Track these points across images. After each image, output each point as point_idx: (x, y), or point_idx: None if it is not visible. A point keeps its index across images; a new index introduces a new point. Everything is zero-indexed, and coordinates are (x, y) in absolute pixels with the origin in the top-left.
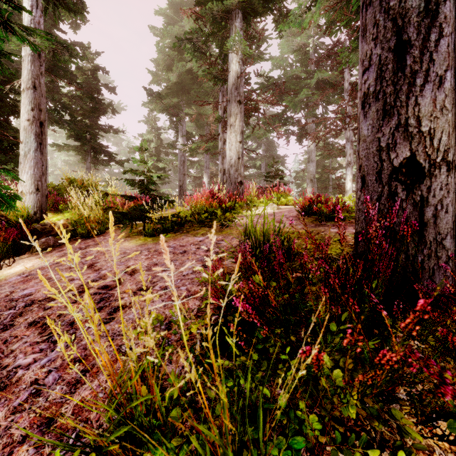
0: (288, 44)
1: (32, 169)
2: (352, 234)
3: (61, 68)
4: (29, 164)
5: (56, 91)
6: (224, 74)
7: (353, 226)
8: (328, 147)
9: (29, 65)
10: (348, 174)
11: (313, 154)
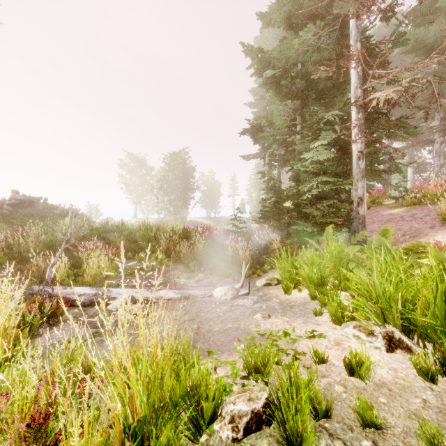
0: None
1: None
2: None
3: None
4: None
5: None
6: (443, 105)
7: None
8: None
9: None
10: None
11: None
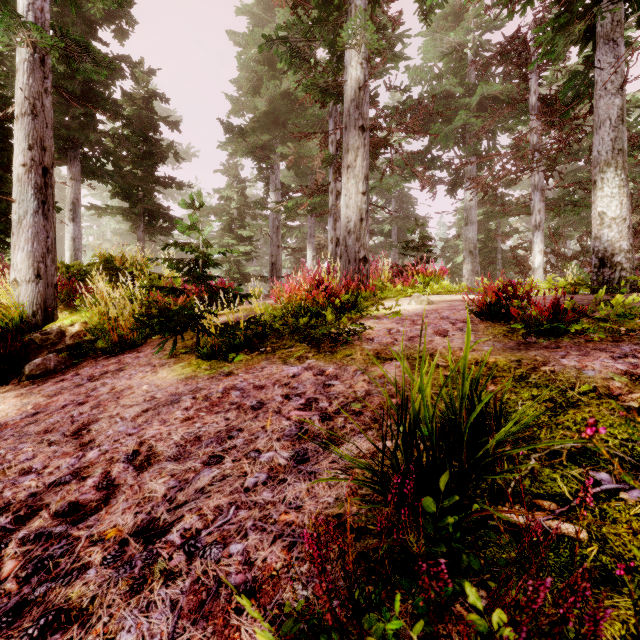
0: (435, 45)
1: (30, 244)
2: (618, 374)
3: (99, 95)
4: (25, 235)
5: (93, 129)
6: (337, 85)
7: (605, 351)
8: (495, 201)
9: (25, 77)
10: (535, 243)
11: (474, 212)
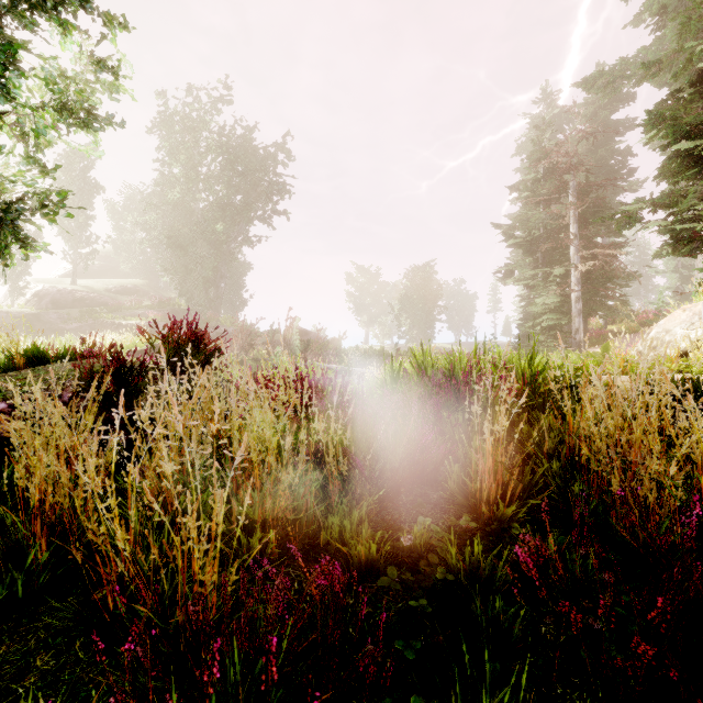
0: None
1: None
2: None
3: None
4: None
5: None
6: None
7: None
8: None
9: None
10: None
11: None
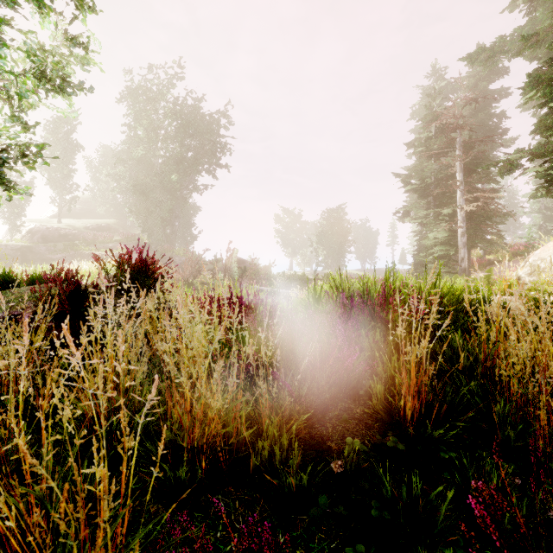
0: None
1: None
2: None
3: None
4: None
5: None
6: None
7: None
8: None
9: None
10: None
11: None
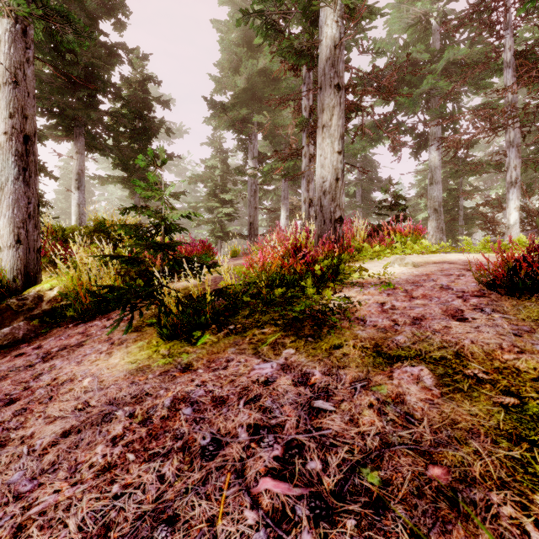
0: (401, 16)
1: (10, 210)
2: None
3: (100, 78)
4: (7, 201)
5: (95, 109)
6: (311, 46)
7: None
8: (457, 161)
9: (6, 47)
10: (511, 199)
11: (439, 172)
